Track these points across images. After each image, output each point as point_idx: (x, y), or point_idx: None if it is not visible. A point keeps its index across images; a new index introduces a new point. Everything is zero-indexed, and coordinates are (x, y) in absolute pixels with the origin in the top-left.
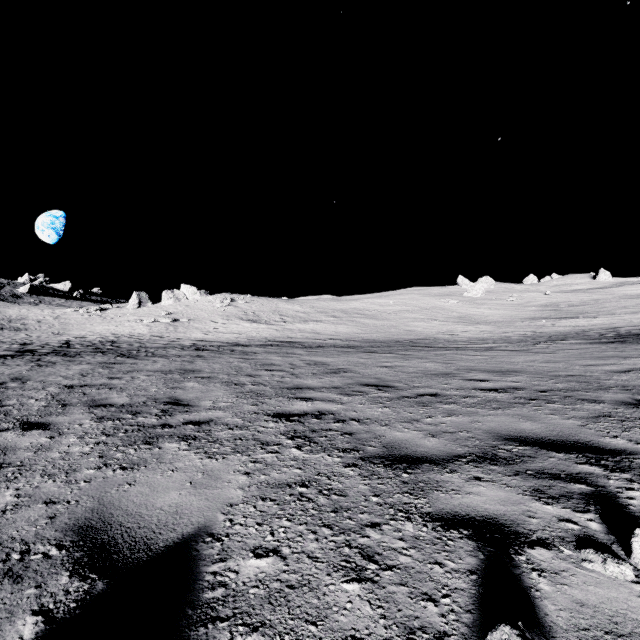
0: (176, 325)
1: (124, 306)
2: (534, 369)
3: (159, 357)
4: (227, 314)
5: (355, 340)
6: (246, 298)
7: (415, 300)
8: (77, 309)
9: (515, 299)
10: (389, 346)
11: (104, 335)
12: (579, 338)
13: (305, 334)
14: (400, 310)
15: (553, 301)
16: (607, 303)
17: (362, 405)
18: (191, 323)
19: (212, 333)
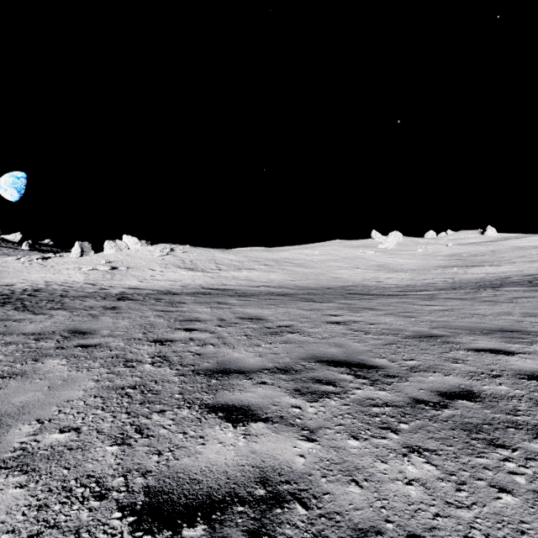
0: (114, 273)
1: (67, 255)
2: (535, 327)
3: (64, 310)
4: (165, 262)
5: (288, 287)
6: (185, 248)
7: (337, 251)
8: (19, 258)
9: (423, 250)
10: (324, 293)
11: (35, 283)
12: (513, 285)
13: (239, 281)
14: (325, 259)
15: (456, 252)
16: (503, 253)
17: (356, 441)
18: (129, 271)
19: (148, 280)
